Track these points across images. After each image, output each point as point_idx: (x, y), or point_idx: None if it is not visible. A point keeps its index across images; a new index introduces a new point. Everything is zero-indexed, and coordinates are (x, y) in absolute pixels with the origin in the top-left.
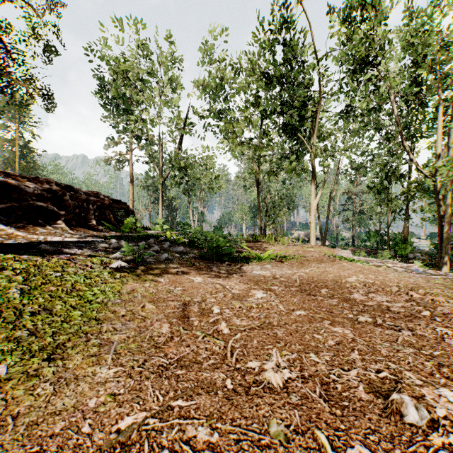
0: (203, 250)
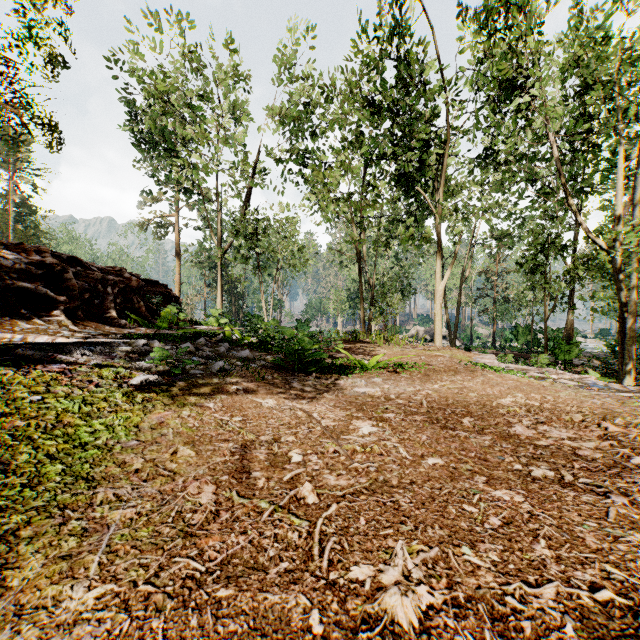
0: (279, 356)
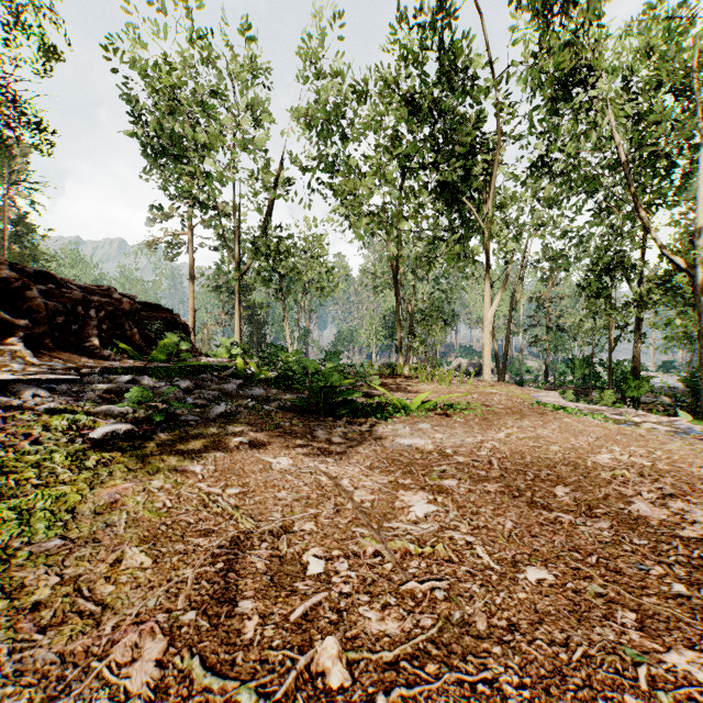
0: (300, 395)
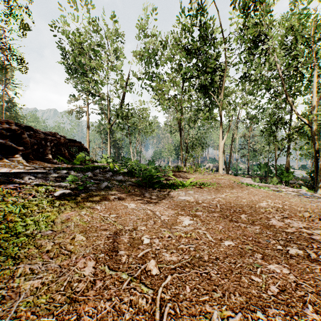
0: (138, 179)
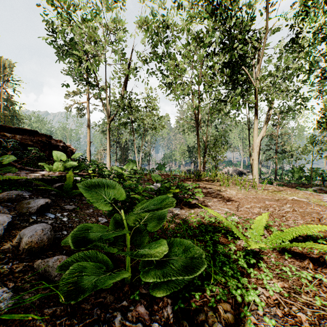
0: None
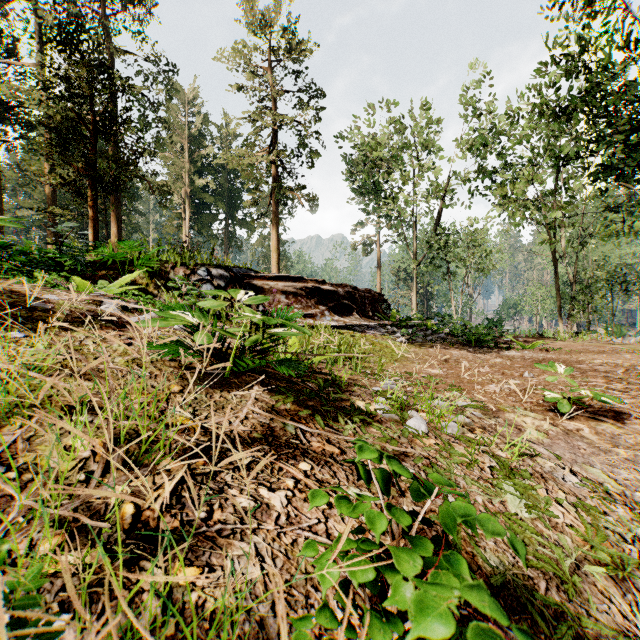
0: (462, 338)
